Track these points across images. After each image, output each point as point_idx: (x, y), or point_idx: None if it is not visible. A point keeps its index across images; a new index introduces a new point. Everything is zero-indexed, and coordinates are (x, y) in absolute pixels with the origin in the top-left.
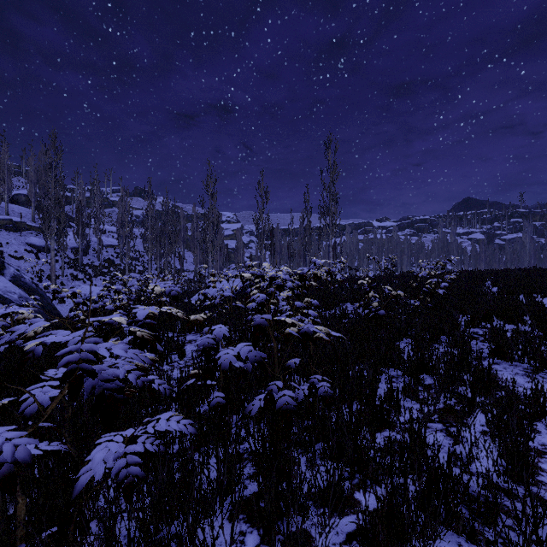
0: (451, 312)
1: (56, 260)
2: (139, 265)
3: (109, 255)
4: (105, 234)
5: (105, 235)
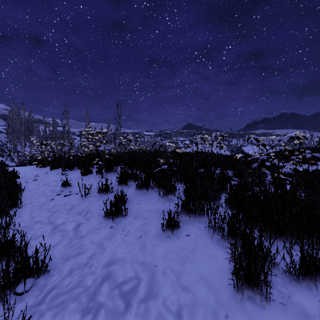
0: None
1: None
2: (6, 149)
3: None
4: None
5: None
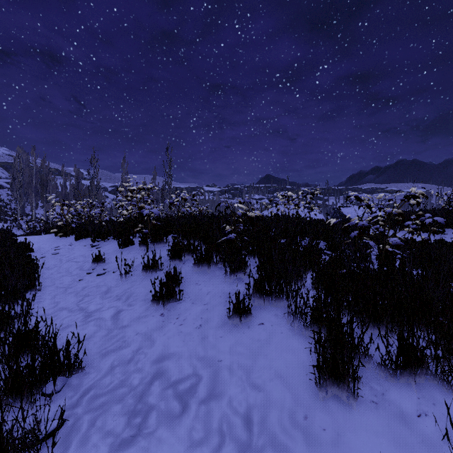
0: None
1: None
2: (9, 211)
3: None
4: None
5: None
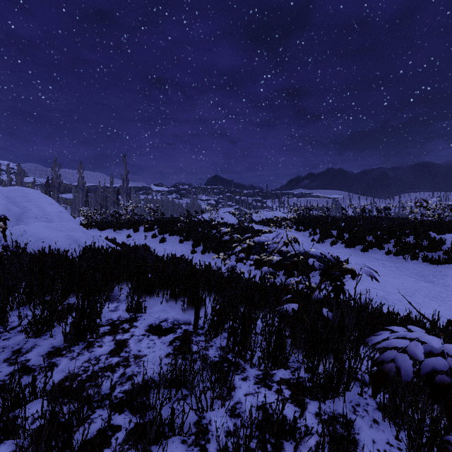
0: None
1: None
2: None
3: None
4: None
5: None
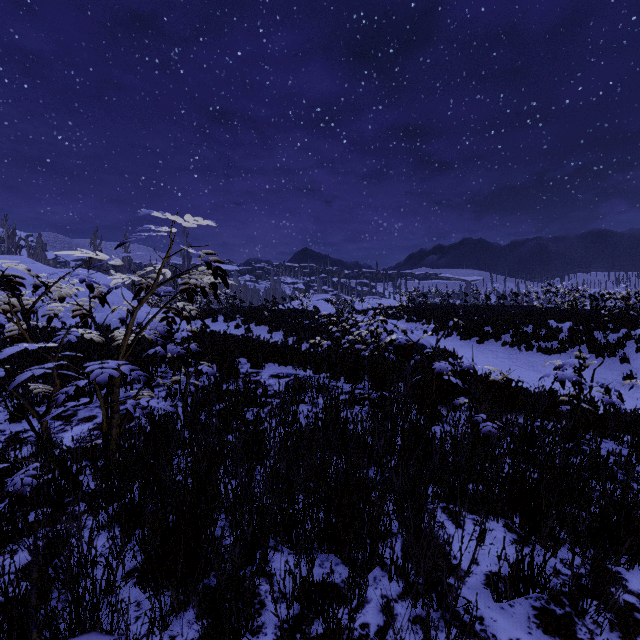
0: None
1: None
2: None
3: None
4: None
5: None
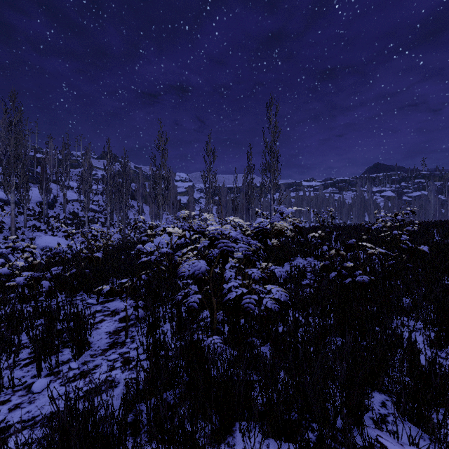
0: (439, 274)
1: (21, 212)
2: (102, 217)
3: (75, 209)
4: (73, 190)
5: (73, 191)
